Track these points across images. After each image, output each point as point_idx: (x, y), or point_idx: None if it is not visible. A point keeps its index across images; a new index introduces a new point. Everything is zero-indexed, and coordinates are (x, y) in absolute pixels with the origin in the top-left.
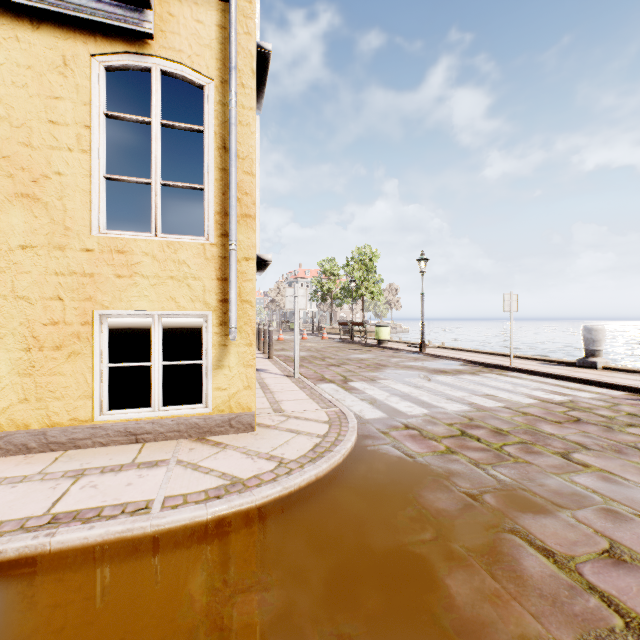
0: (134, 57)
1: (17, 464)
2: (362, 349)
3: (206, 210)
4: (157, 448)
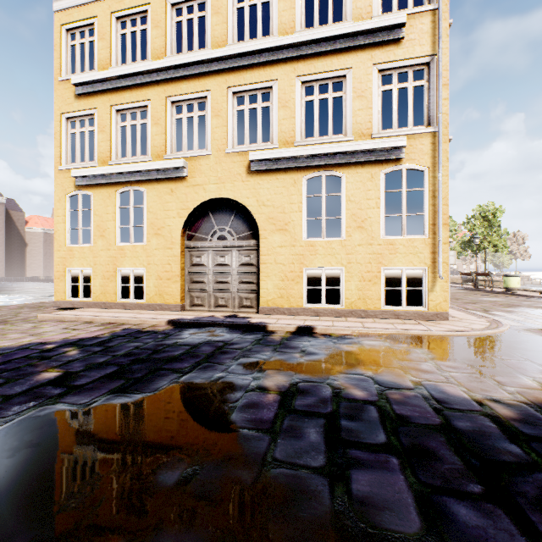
0: (395, 167)
1: (362, 319)
2: (489, 295)
3: (425, 224)
4: (408, 321)
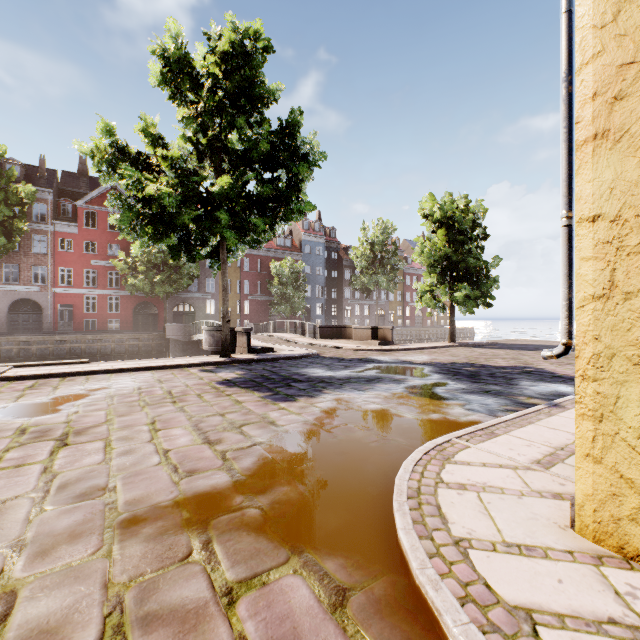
0: None
1: None
2: None
3: None
4: None
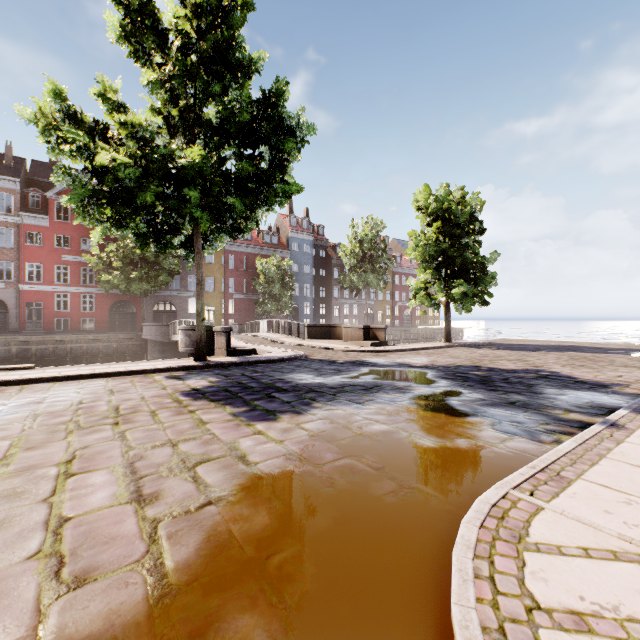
0: None
1: None
2: None
3: None
4: None
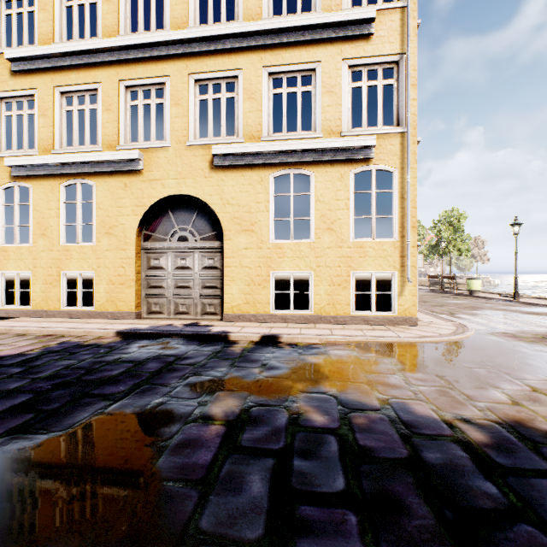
0: (365, 167)
1: (331, 326)
2: (454, 297)
3: (394, 226)
4: (378, 327)
